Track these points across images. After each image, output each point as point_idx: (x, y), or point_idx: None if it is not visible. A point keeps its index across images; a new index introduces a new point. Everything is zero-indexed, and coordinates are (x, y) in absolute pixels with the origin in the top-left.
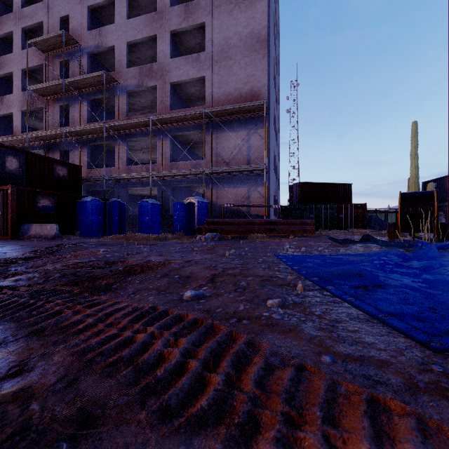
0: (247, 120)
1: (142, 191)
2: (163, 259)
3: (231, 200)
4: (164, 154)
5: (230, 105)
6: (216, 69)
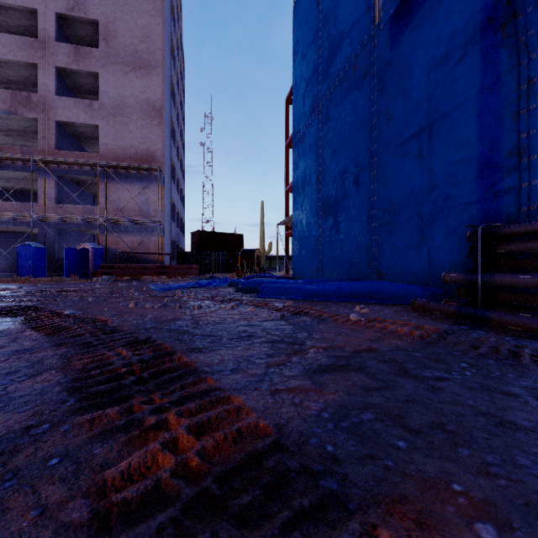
0: (143, 176)
1: (6, 228)
2: (78, 288)
3: (128, 247)
4: (48, 194)
5: (126, 163)
6: (111, 122)
